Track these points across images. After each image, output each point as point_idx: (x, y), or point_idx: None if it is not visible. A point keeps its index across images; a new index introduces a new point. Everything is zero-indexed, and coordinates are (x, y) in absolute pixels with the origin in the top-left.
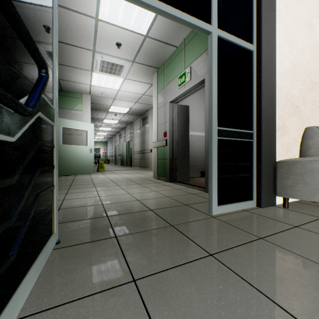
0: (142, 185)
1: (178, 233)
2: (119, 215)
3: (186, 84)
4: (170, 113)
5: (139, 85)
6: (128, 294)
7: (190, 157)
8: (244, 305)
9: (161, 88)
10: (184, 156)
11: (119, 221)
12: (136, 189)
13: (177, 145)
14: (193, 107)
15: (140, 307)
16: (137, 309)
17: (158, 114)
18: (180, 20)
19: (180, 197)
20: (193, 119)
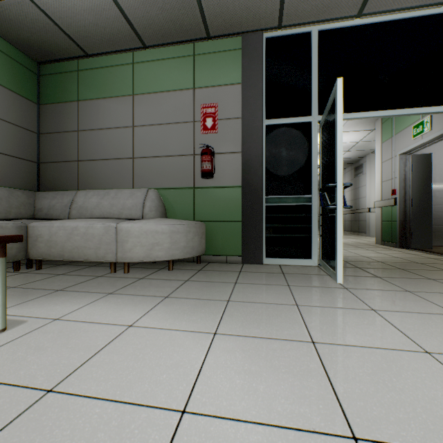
0: (363, 248)
1: (406, 272)
2: (352, 261)
3: (424, 135)
4: (401, 167)
5: (354, 134)
6: (376, 278)
7: (436, 219)
8: (442, 287)
9: (387, 137)
10: (422, 218)
11: (355, 263)
12: (357, 250)
13: (412, 204)
14: (442, 149)
15: (383, 280)
16: (382, 280)
17: (383, 168)
18: (409, 114)
19: (412, 259)
20: (442, 166)
